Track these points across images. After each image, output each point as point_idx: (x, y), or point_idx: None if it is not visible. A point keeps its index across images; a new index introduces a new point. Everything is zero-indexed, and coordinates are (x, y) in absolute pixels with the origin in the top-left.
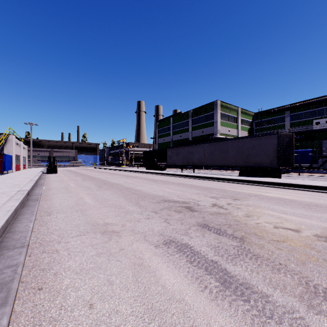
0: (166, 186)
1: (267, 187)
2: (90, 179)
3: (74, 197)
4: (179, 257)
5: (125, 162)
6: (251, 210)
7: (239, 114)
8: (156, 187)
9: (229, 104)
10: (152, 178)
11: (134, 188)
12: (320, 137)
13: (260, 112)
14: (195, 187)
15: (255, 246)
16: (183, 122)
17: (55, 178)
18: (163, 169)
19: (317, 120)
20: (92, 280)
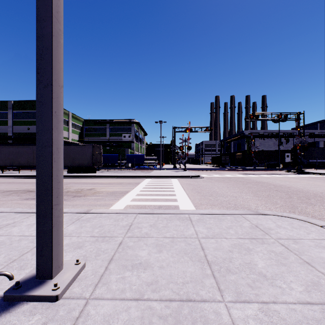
0: None
1: (83, 179)
2: None
3: None
4: (35, 200)
5: None
6: (68, 187)
7: (70, 118)
8: None
9: None
10: None
11: None
12: (126, 146)
13: (89, 120)
14: (29, 183)
15: (64, 194)
16: None
17: None
18: None
19: (124, 134)
20: (2, 207)
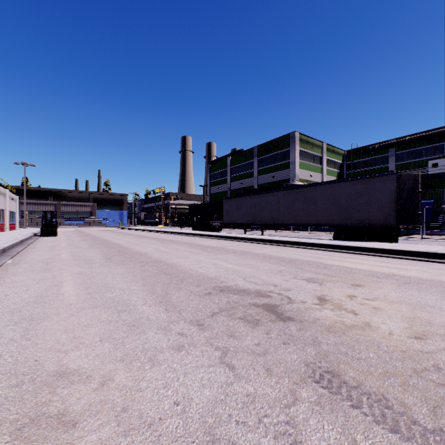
0: (223, 257)
1: (392, 259)
2: (101, 244)
3: (45, 283)
4: None
5: (164, 220)
6: (411, 316)
7: (324, 152)
8: (205, 259)
9: (310, 138)
10: (199, 243)
11: (168, 261)
12: (438, 185)
13: (353, 150)
14: (271, 258)
15: None
16: (246, 164)
17: (48, 243)
18: (217, 230)
19: (433, 161)
20: None
